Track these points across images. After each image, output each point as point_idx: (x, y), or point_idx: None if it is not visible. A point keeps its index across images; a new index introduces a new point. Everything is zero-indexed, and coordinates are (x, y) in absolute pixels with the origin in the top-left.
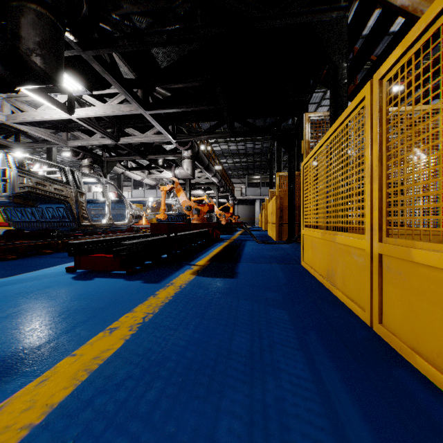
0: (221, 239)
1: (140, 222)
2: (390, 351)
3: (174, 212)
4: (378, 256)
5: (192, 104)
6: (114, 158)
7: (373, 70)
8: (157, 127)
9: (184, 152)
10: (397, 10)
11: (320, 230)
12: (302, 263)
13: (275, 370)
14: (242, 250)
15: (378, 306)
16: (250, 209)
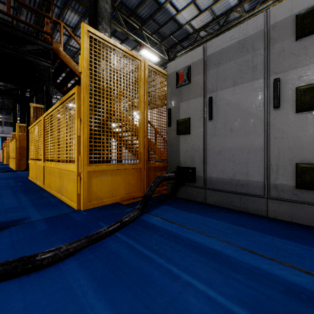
0: None
1: None
2: (43, 189)
3: None
4: (43, 166)
5: None
6: None
7: (72, 88)
8: None
9: None
10: (75, 73)
11: (34, 160)
12: (29, 177)
13: (2, 197)
14: None
15: (43, 180)
16: None
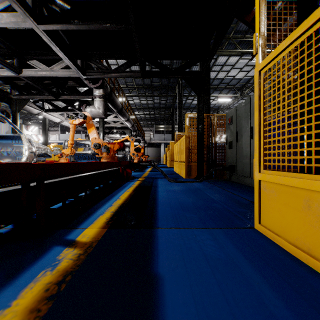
0: (132, 177)
1: (60, 160)
2: None
3: (89, 152)
4: None
5: (96, 22)
6: (25, 97)
7: None
8: (59, 54)
9: (95, 91)
10: None
11: None
12: (261, 228)
13: None
14: (156, 195)
15: None
16: (156, 150)
